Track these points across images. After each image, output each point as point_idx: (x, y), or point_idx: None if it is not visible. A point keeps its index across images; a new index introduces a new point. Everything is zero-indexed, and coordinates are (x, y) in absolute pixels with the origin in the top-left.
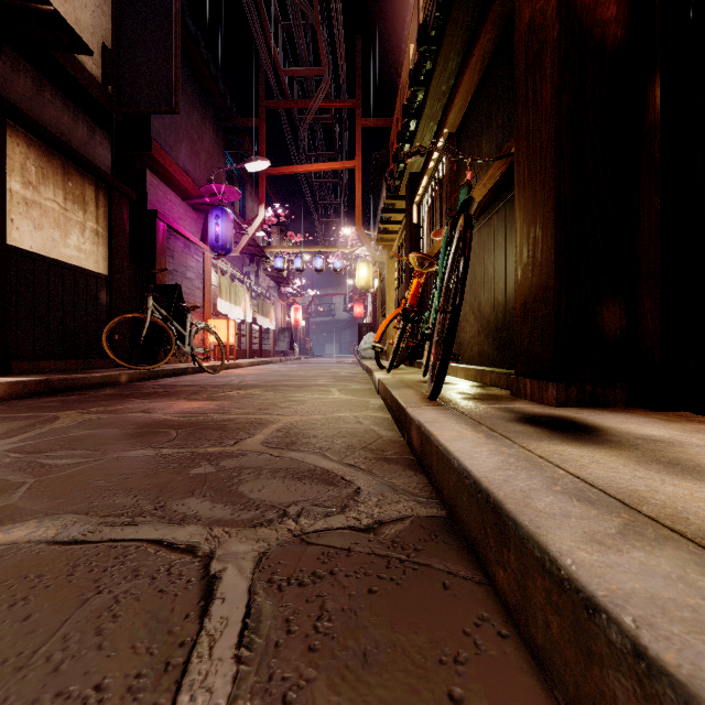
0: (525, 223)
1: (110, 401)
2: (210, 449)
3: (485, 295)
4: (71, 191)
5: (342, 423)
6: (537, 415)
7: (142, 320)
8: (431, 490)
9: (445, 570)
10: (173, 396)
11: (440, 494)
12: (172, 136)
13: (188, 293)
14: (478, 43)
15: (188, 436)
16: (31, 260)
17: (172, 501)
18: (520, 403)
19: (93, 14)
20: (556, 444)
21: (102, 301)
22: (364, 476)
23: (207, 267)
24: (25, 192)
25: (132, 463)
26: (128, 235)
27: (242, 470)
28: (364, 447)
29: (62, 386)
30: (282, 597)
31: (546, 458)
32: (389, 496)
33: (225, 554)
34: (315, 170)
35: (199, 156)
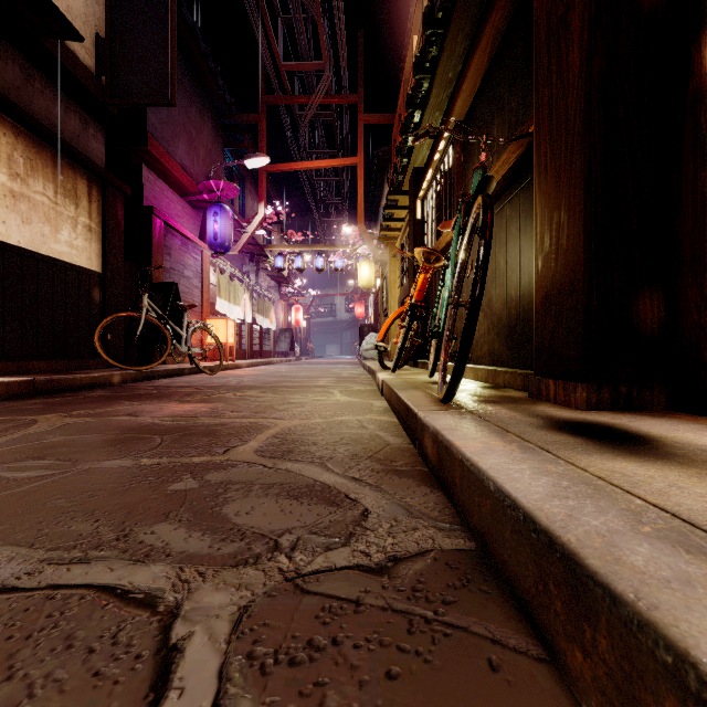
0: (548, 207)
1: (97, 403)
2: (196, 459)
3: (496, 291)
4: (61, 184)
5: (344, 428)
6: (569, 421)
7: (137, 319)
8: (453, 513)
9: (488, 636)
10: (165, 397)
11: (465, 519)
12: (169, 130)
13: (186, 292)
14: (490, 21)
15: (174, 443)
16: (19, 256)
17: (139, 528)
18: (544, 407)
19: (85, 2)
20: (611, 459)
21: (96, 299)
22: (371, 493)
23: (206, 265)
24: (13, 184)
25: (104, 476)
26: (122, 231)
27: (230, 486)
28: (370, 457)
29: (49, 387)
30: (265, 686)
31: (608, 480)
32: (403, 520)
33: (194, 609)
34: (316, 167)
35: (198, 153)
